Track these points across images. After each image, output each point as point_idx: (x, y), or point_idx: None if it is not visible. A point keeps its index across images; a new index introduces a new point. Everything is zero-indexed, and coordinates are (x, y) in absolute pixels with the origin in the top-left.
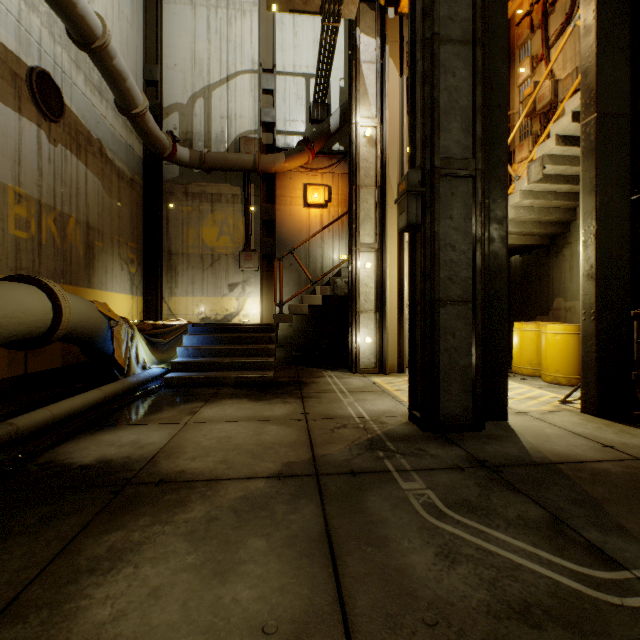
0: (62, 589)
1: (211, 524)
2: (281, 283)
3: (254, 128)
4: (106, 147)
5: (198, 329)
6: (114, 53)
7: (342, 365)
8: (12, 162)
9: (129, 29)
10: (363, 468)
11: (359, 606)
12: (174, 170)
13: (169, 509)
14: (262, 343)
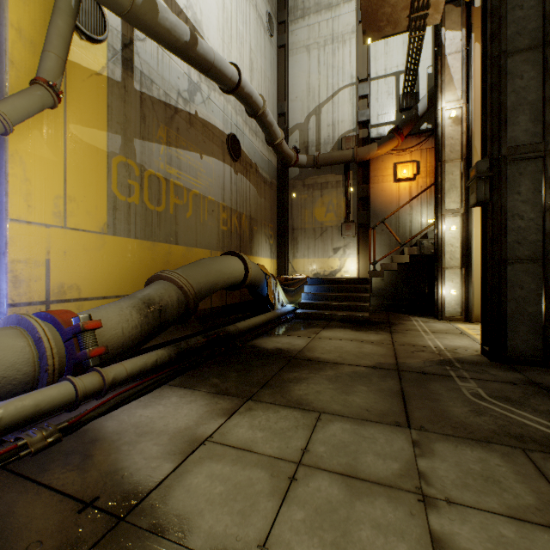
0: (281, 384)
1: (338, 378)
2: (374, 246)
3: (352, 128)
4: (258, 166)
5: (314, 281)
6: (267, 113)
7: (429, 313)
8: (221, 190)
9: (269, 85)
10: (431, 372)
11: (415, 414)
12: (295, 171)
13: (316, 370)
14: (359, 292)
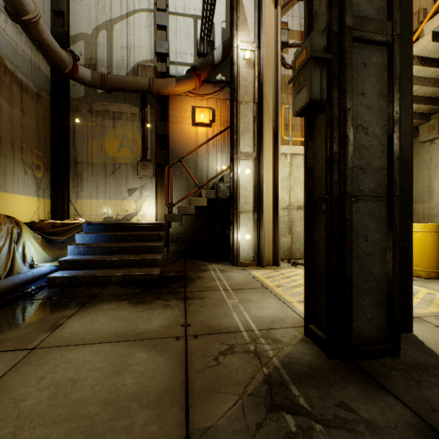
0: None
1: None
2: (171, 187)
3: (150, 58)
4: (5, 58)
5: (92, 228)
6: None
7: (224, 257)
8: None
9: None
10: None
11: None
12: (80, 90)
13: None
14: (152, 240)
